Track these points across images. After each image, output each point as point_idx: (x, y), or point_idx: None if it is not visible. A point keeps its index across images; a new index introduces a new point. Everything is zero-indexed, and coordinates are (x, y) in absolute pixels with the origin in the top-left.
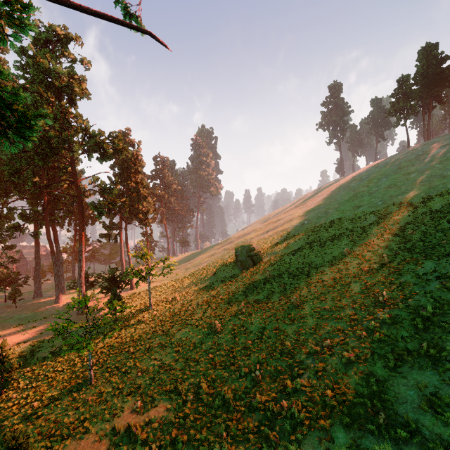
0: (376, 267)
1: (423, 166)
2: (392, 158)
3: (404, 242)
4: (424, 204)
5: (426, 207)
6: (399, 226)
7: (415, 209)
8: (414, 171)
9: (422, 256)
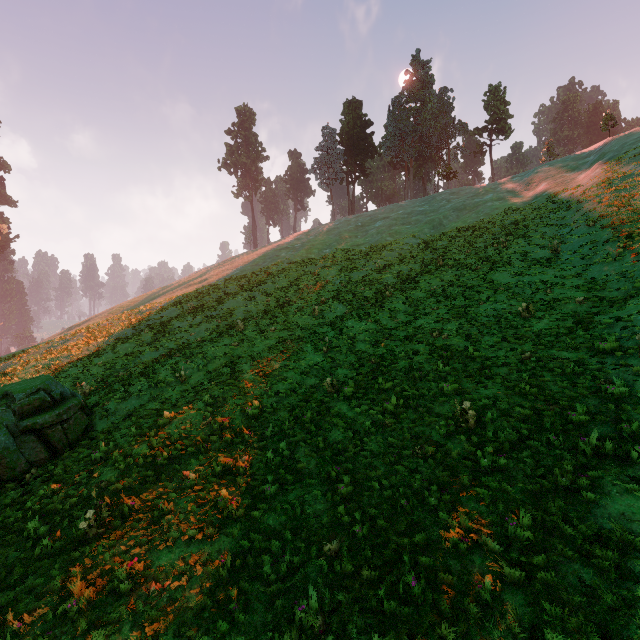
0: (444, 439)
1: (372, 238)
2: (326, 227)
3: (444, 358)
4: (413, 286)
5: (420, 290)
6: (398, 322)
7: (404, 292)
8: (363, 243)
9: (541, 398)
